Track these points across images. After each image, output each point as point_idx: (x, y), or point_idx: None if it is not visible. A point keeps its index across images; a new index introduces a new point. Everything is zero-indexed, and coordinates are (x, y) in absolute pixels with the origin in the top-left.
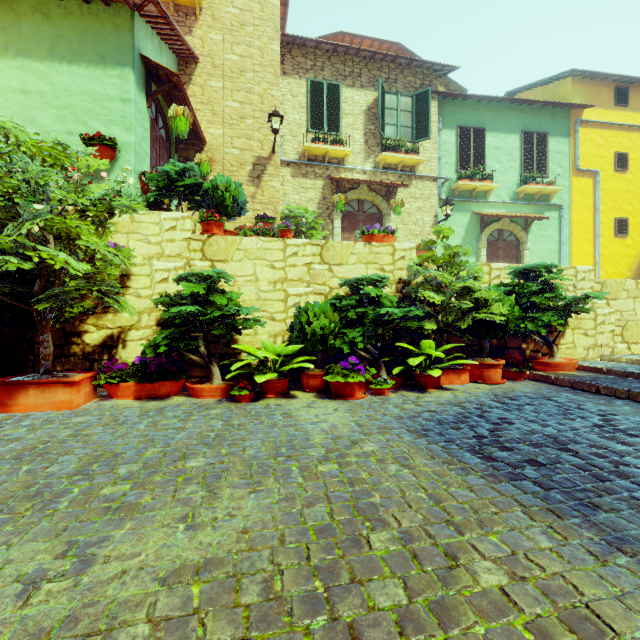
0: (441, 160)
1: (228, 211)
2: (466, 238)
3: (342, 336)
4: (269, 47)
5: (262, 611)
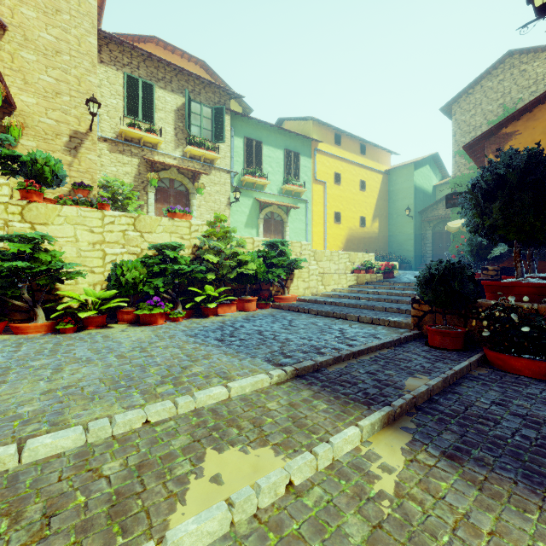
0: (233, 158)
1: (47, 182)
2: (250, 216)
3: (149, 284)
4: (87, 39)
5: (96, 391)
